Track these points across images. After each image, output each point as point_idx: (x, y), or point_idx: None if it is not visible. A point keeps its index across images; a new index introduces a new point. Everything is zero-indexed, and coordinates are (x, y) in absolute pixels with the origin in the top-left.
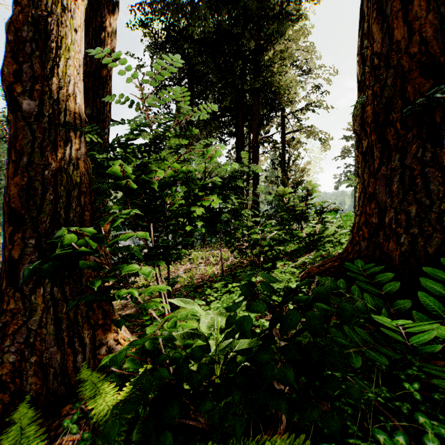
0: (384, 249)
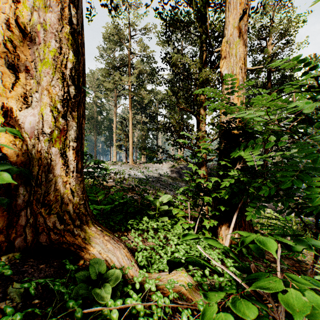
0: None
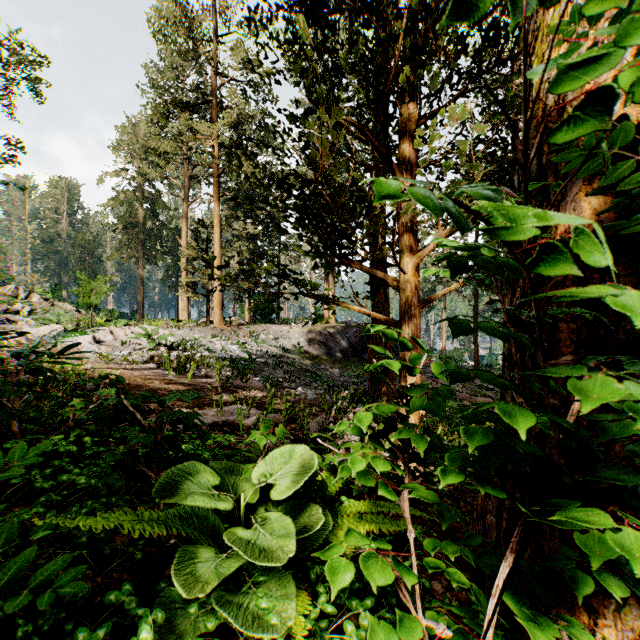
0: None
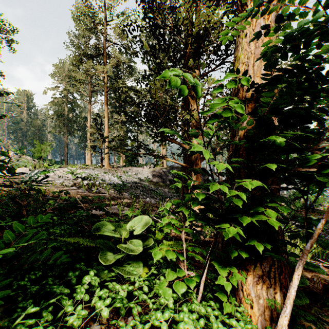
0: None
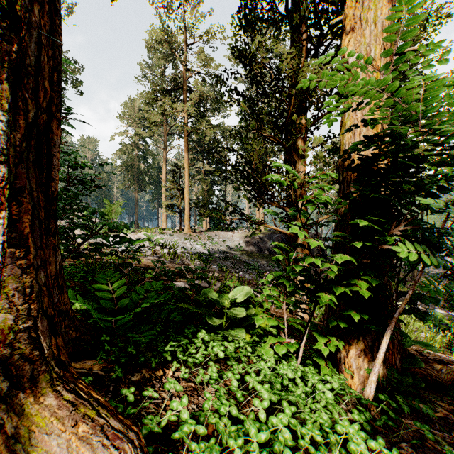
0: (63, 307)
